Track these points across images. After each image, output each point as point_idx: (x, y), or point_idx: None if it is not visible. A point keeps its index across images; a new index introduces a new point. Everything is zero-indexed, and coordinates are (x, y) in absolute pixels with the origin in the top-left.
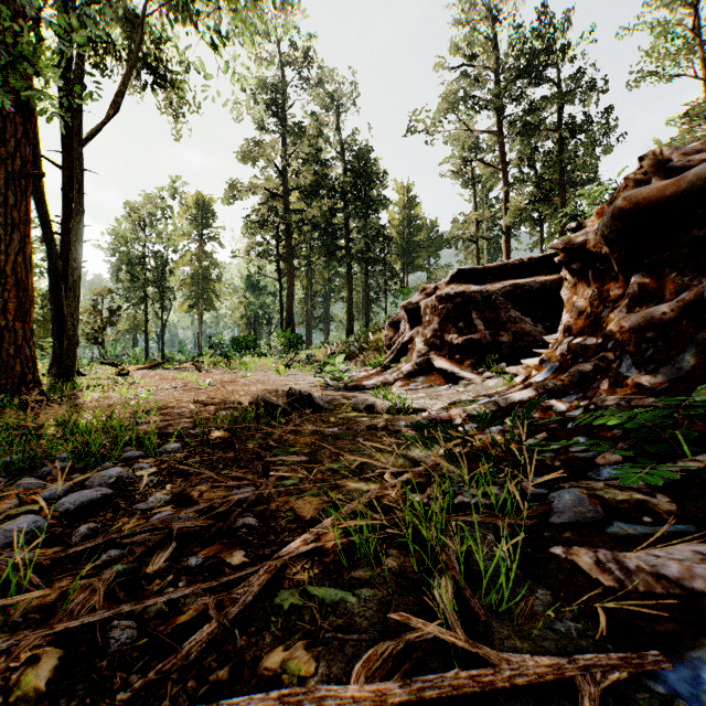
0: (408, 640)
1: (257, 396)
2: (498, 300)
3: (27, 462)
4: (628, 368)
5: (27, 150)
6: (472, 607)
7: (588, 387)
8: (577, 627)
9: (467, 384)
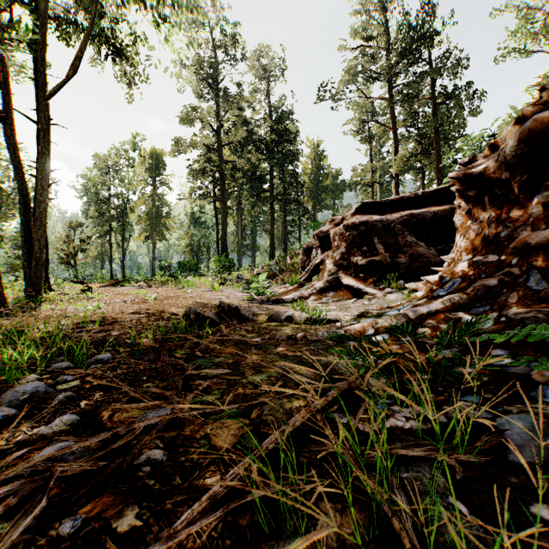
0: None
1: (190, 308)
2: (396, 228)
3: None
4: (536, 283)
5: None
6: None
7: (494, 300)
8: None
9: (370, 298)
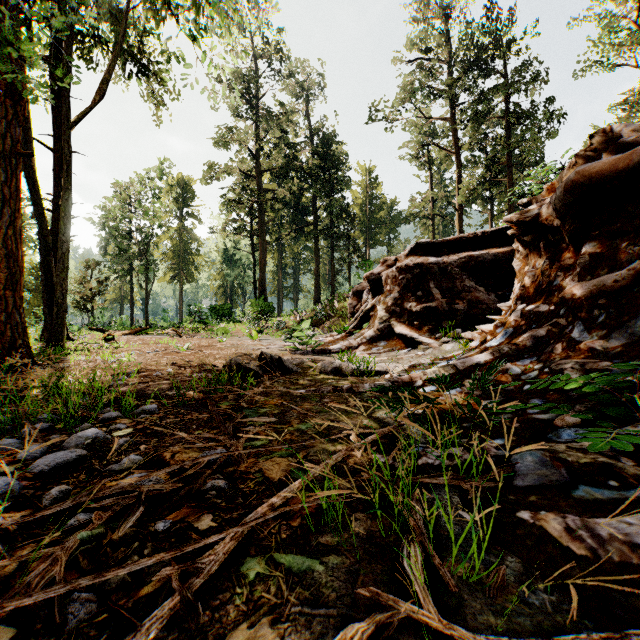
0: (379, 620)
1: (231, 360)
2: (453, 271)
3: (6, 424)
4: (580, 334)
5: (17, 131)
6: (442, 576)
7: (542, 351)
8: (551, 599)
9: (425, 348)
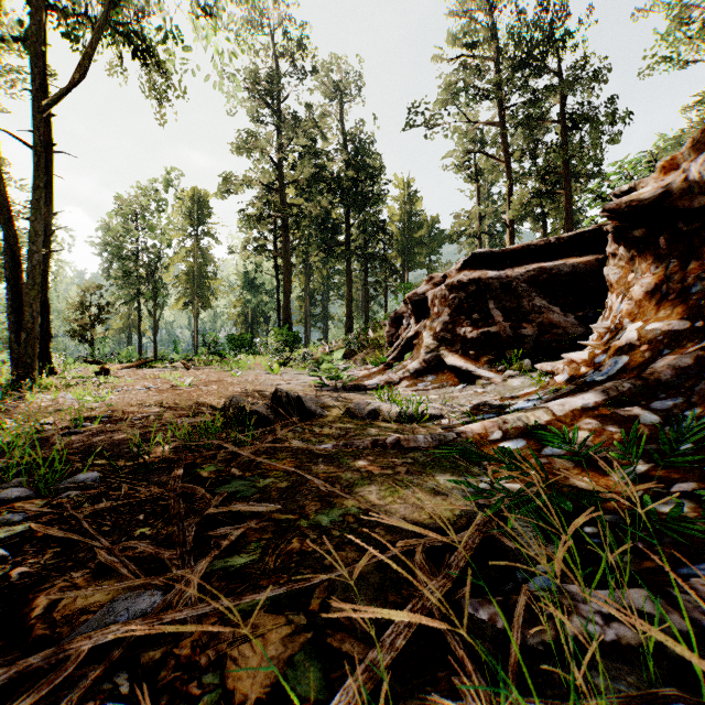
0: None
1: (231, 399)
2: (519, 287)
3: None
4: None
5: None
6: None
7: (690, 389)
8: None
9: (485, 384)
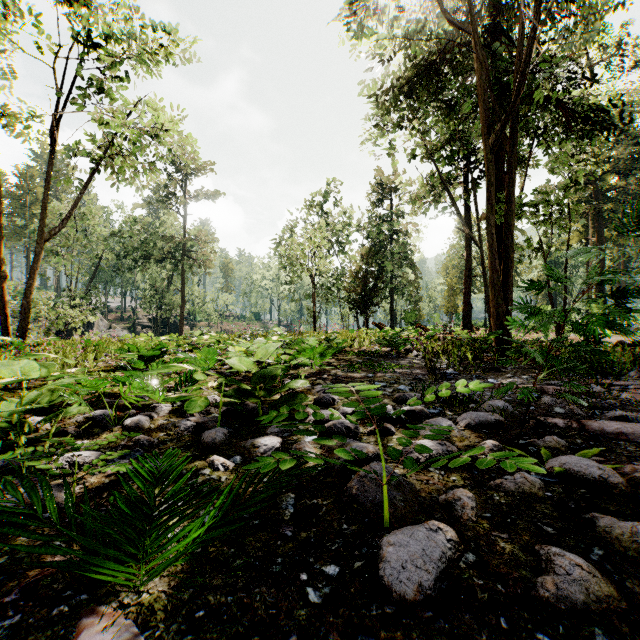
0: None
1: (618, 341)
2: None
3: None
4: None
5: None
6: None
7: None
8: None
9: None
